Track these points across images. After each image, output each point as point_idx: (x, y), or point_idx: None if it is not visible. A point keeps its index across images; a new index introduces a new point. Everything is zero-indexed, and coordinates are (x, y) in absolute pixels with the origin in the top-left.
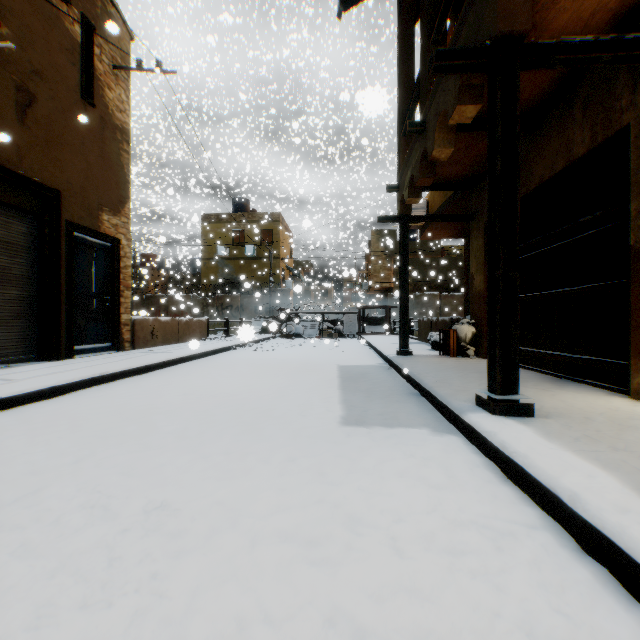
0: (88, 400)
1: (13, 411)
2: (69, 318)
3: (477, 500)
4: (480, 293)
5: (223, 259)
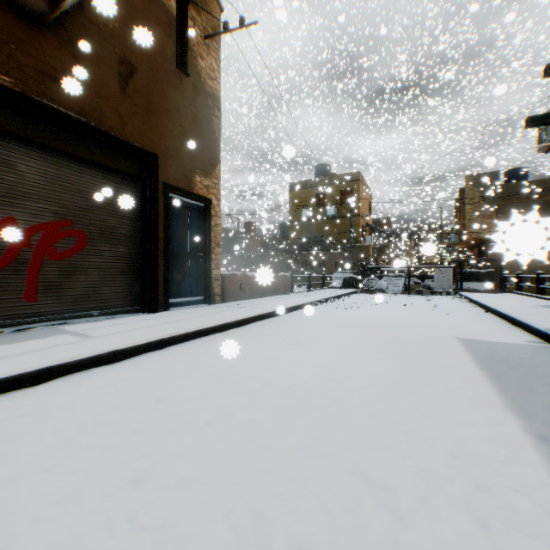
0: (135, 374)
1: (53, 384)
2: (164, 273)
3: None
4: None
5: (307, 221)
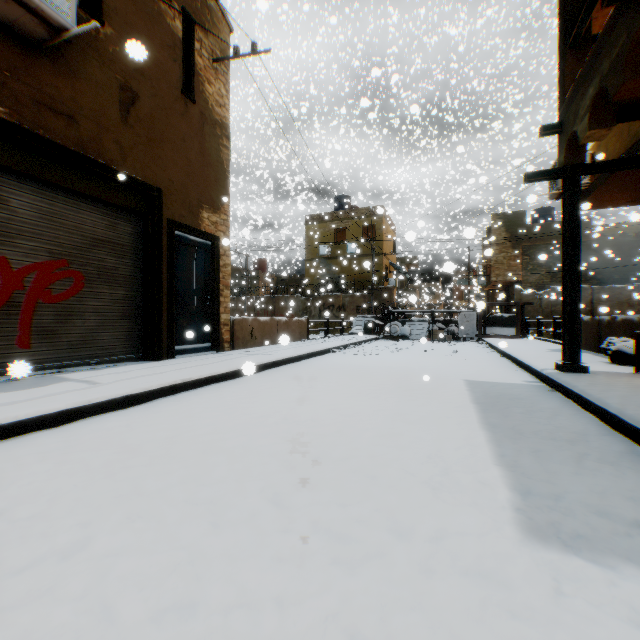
0: (155, 416)
1: (74, 426)
2: (169, 318)
3: None
4: None
5: (325, 259)
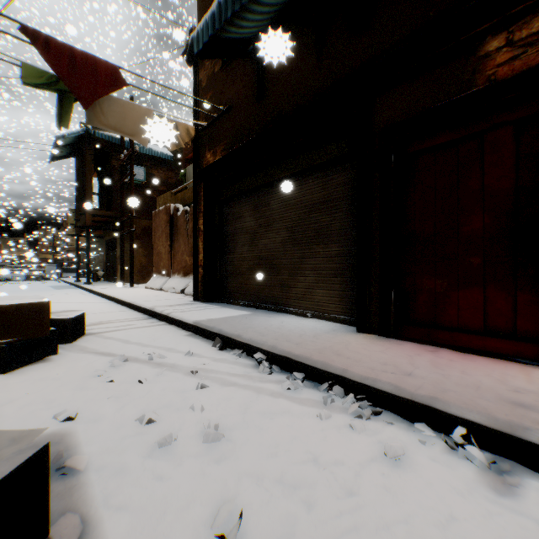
0: None
1: None
2: None
3: (76, 290)
4: (106, 261)
5: None
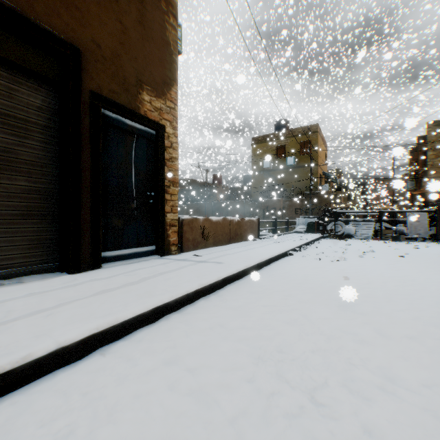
0: None
1: None
2: (93, 217)
3: None
4: None
5: (268, 171)
